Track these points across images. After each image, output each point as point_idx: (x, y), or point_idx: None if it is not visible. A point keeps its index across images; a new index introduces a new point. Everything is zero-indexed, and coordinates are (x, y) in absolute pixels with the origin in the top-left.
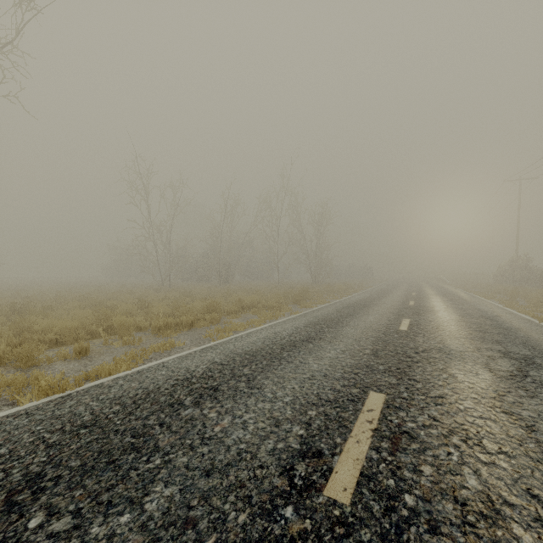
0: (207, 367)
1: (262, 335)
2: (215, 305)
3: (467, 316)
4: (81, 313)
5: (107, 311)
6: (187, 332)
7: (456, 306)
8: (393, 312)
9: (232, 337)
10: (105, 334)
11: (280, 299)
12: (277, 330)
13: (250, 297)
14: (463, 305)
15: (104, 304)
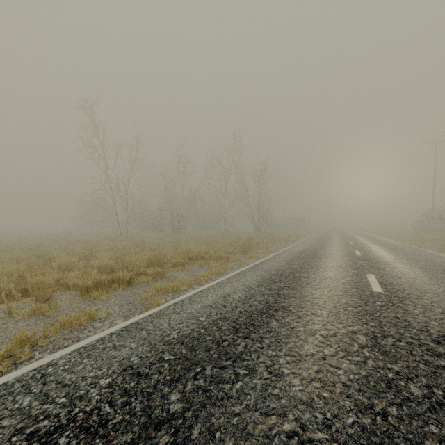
0: (109, 385)
1: (208, 300)
2: (159, 258)
3: (431, 270)
4: (6, 268)
5: (33, 267)
6: (122, 291)
7: (404, 257)
8: (348, 265)
9: (170, 303)
10: (26, 294)
11: (227, 249)
12: (227, 291)
13: (198, 247)
14: (410, 256)
15: (48, 255)
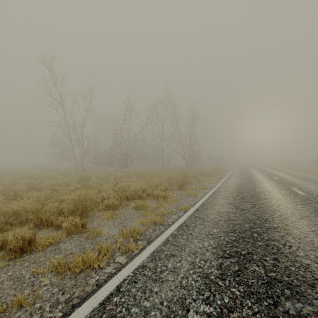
0: None
1: None
2: (85, 202)
3: None
4: None
5: None
6: (2, 270)
7: None
8: (313, 213)
9: None
10: None
11: (165, 185)
12: (167, 297)
13: (135, 185)
14: None
15: None
